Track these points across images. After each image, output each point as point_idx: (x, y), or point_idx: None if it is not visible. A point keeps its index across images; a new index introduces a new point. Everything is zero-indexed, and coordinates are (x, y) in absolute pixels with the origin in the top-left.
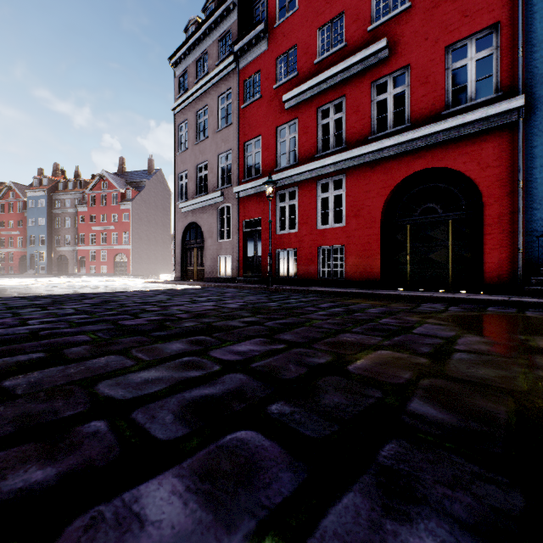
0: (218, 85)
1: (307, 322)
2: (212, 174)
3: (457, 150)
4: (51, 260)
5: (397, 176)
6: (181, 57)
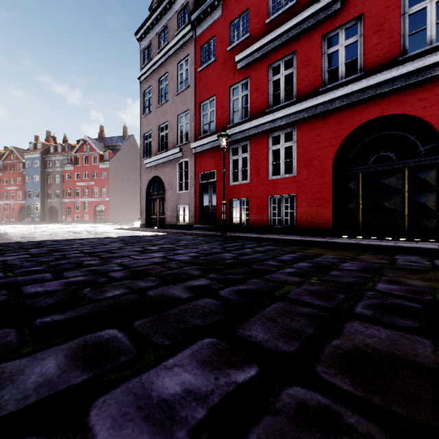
0: (177, 53)
1: (277, 290)
2: (172, 133)
3: (416, 95)
4: (44, 210)
5: (349, 126)
6: (146, 31)
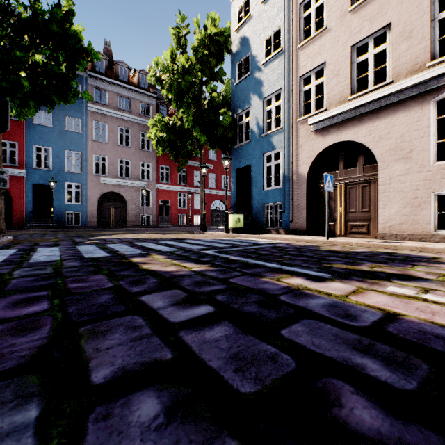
0: None
1: None
2: None
3: None
4: None
5: None
6: None
